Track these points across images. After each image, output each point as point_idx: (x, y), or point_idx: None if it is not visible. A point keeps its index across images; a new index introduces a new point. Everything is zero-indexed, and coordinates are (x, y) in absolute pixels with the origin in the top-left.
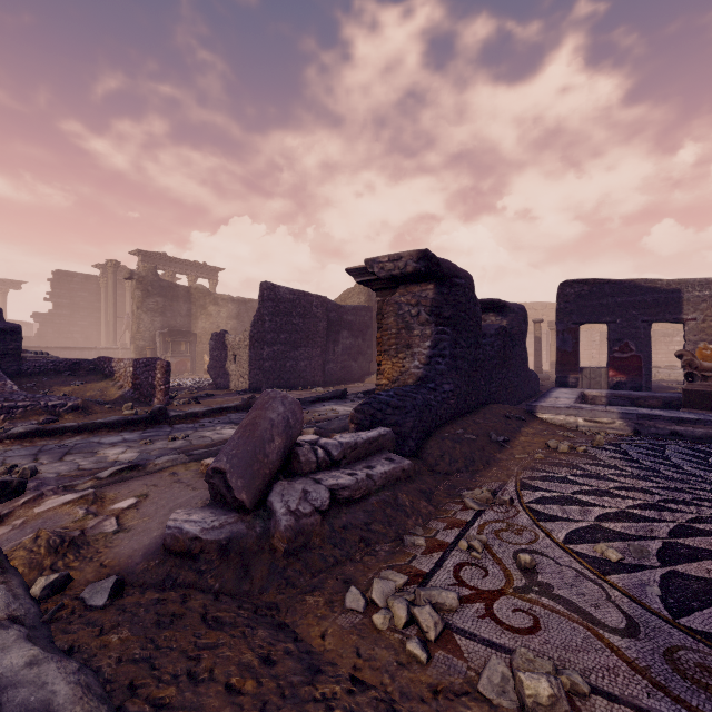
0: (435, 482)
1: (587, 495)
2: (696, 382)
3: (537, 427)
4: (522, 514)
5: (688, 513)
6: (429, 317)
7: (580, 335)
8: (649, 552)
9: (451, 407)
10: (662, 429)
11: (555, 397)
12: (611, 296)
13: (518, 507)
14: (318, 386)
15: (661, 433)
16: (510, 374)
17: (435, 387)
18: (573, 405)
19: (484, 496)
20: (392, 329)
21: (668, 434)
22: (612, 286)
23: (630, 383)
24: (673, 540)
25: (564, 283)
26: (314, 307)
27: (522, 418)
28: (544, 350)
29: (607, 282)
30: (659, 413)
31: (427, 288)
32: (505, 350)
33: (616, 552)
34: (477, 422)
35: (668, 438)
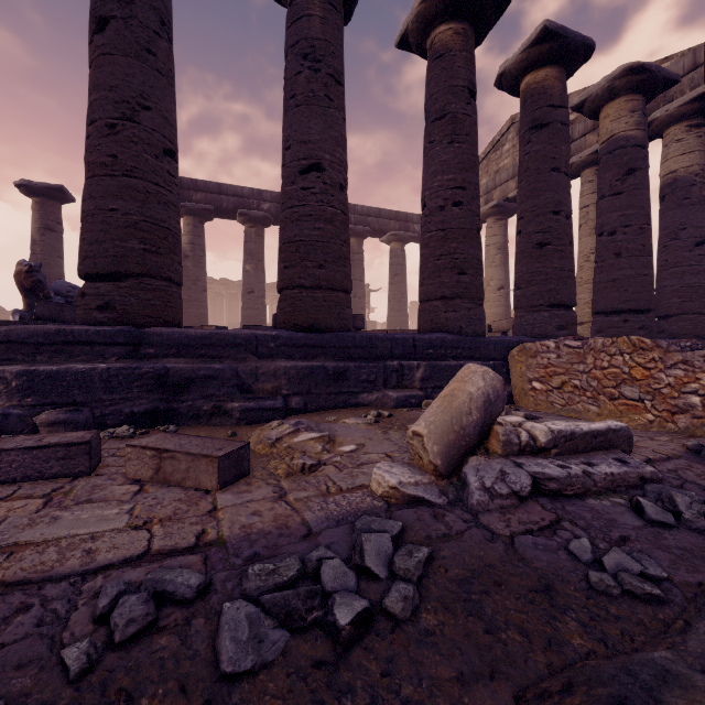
0: None
1: None
2: None
3: None
4: None
5: None
6: None
7: None
8: None
9: None
10: None
11: None
12: None
13: None
14: None
15: None
16: None
17: None
18: None
19: None
20: None
21: None
22: None
23: None
24: None
25: None
26: None
27: None
28: None
29: None
30: None
31: None
32: None
33: None
34: None
35: None
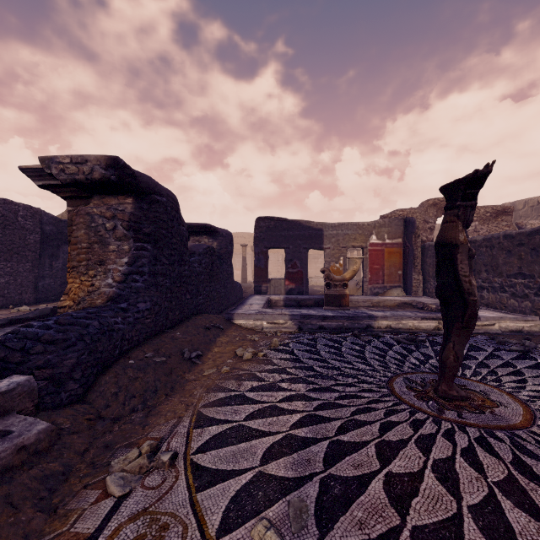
0: (89, 441)
1: (258, 418)
2: (332, 288)
3: (232, 334)
4: (180, 483)
5: (335, 420)
6: (128, 232)
7: (271, 256)
8: (308, 511)
9: (146, 327)
10: (315, 325)
11: (250, 304)
12: (287, 230)
13: (180, 468)
14: (28, 304)
15: (314, 328)
16: (217, 286)
17: (128, 307)
18: (261, 310)
19: (137, 464)
20: (82, 243)
21: (318, 328)
22: (287, 223)
23: (297, 289)
24: (328, 472)
25: (259, 218)
26: (20, 218)
27: (220, 327)
28: (250, 266)
29: (285, 220)
30: (313, 313)
31: (126, 202)
32: (213, 267)
33: (275, 535)
34: (176, 338)
35: (318, 332)
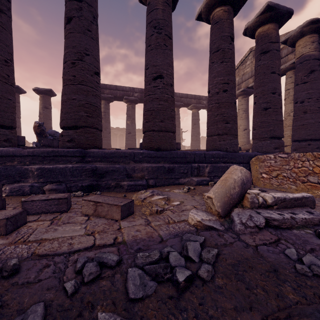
0: None
1: None
2: None
3: None
4: None
5: None
6: None
7: None
8: None
9: None
10: None
11: None
12: None
13: None
14: None
15: None
16: None
17: None
18: None
19: None
20: None
21: None
22: None
23: None
24: None
25: None
26: None
27: None
28: None
29: None
30: None
31: None
32: None
33: None
34: None
35: None
